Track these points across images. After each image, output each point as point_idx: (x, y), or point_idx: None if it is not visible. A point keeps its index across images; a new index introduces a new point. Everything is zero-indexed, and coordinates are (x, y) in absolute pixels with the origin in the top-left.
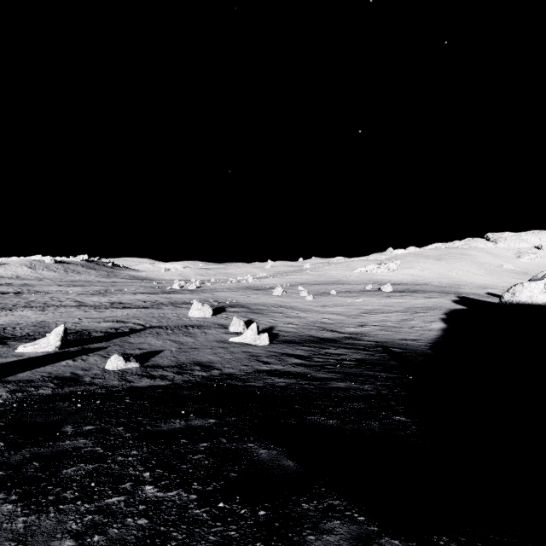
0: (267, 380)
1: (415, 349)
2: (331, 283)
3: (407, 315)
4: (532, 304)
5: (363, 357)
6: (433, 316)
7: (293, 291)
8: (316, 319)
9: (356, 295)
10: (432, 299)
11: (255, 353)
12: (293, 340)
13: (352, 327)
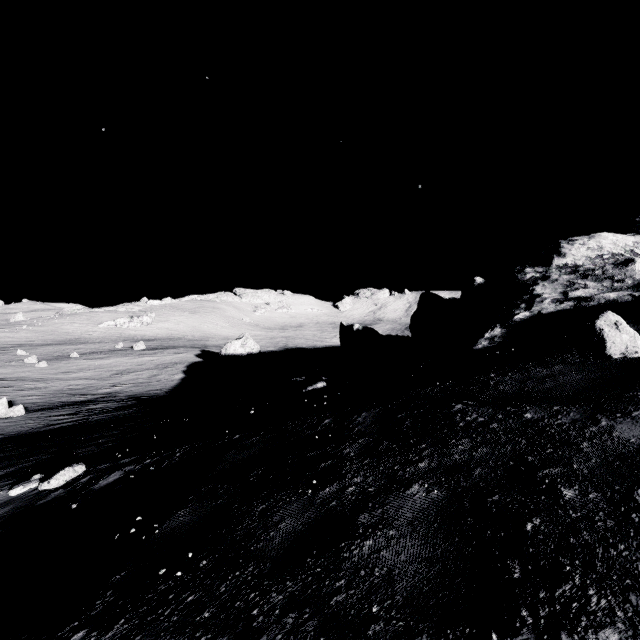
0: (54, 427)
1: (158, 395)
2: (68, 343)
3: (157, 371)
4: (236, 354)
5: (119, 405)
6: (178, 369)
7: (10, 357)
8: (61, 387)
9: (105, 356)
10: (181, 355)
11: (19, 421)
12: (48, 408)
13: (106, 388)
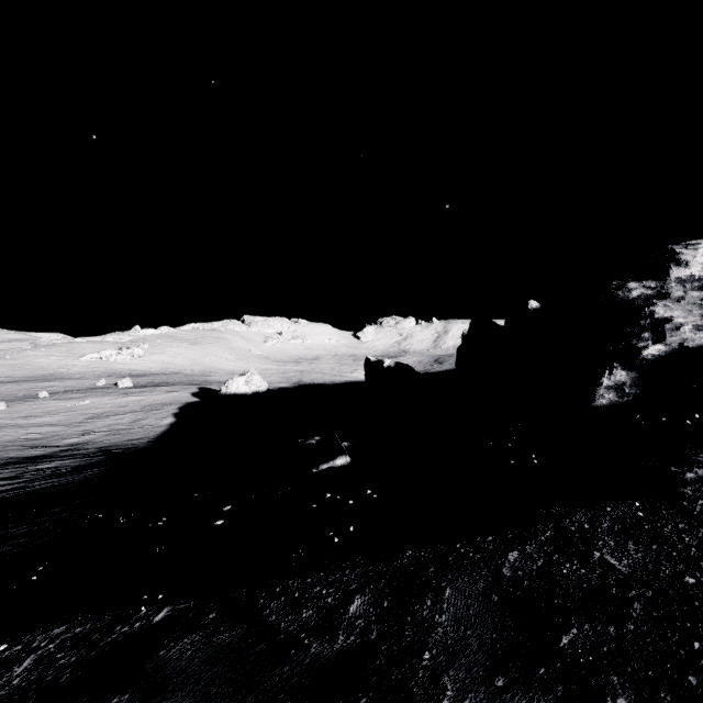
0: None
1: (137, 446)
2: (40, 379)
3: (142, 414)
4: (239, 394)
5: (81, 463)
6: (168, 412)
7: None
8: (16, 437)
9: (81, 396)
10: (174, 394)
11: None
12: None
13: (73, 437)
